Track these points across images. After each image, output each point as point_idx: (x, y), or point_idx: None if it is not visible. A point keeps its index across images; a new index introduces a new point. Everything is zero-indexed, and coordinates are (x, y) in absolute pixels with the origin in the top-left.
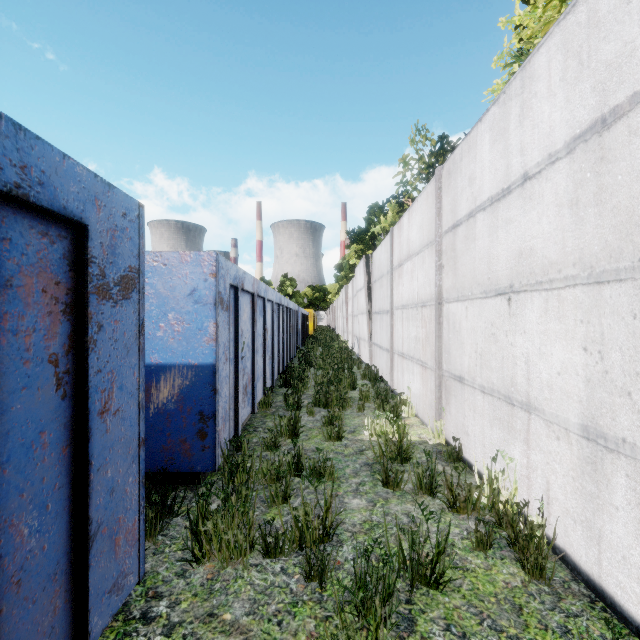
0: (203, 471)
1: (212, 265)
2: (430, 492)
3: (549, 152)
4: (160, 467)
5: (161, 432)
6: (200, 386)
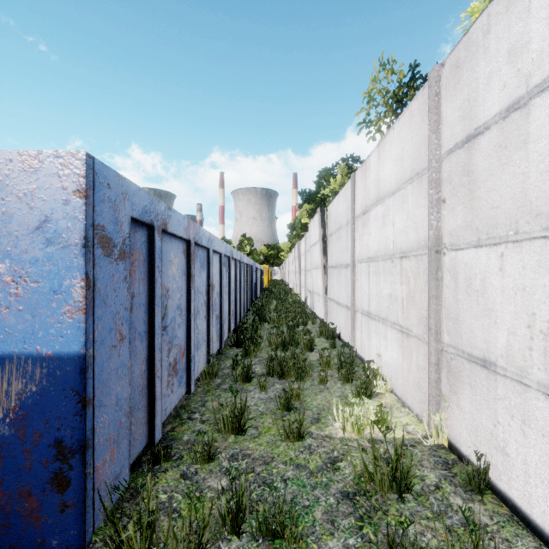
0: (62, 548)
1: (78, 175)
2: None
3: None
4: None
5: None
6: (56, 394)
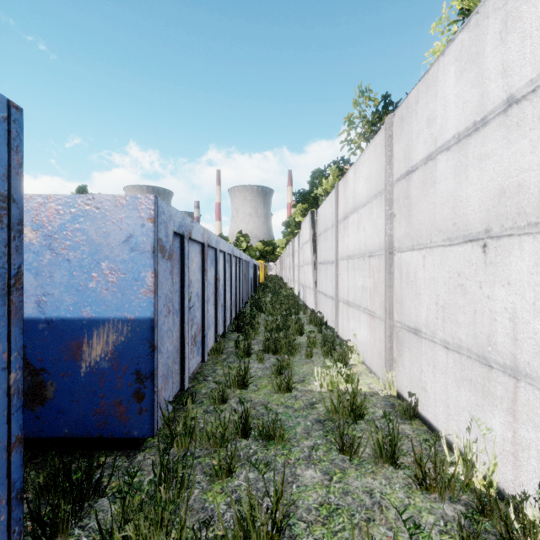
0: (140, 436)
1: (150, 209)
2: (392, 461)
3: None
4: (92, 432)
5: (93, 393)
6: (137, 342)
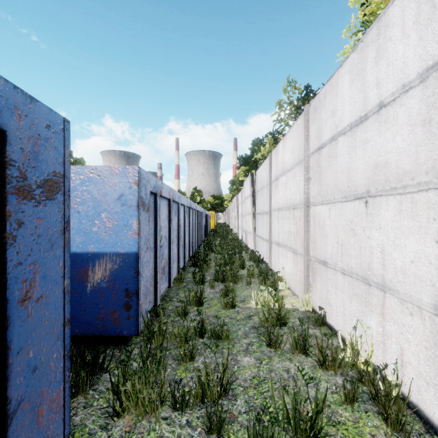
0: (128, 335)
1: (135, 176)
2: (304, 352)
3: (403, 83)
4: (95, 332)
5: (96, 305)
6: (126, 269)
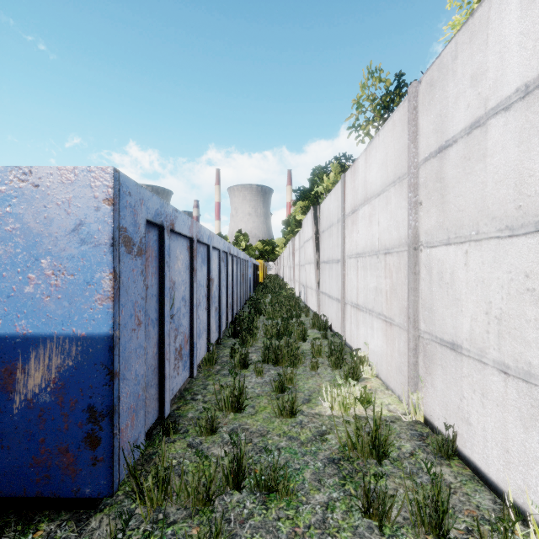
0: (94, 495)
1: (107, 186)
2: (439, 533)
3: None
4: (29, 489)
5: (31, 437)
6: (89, 368)
